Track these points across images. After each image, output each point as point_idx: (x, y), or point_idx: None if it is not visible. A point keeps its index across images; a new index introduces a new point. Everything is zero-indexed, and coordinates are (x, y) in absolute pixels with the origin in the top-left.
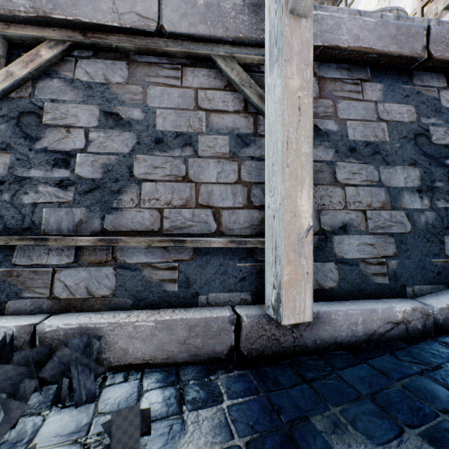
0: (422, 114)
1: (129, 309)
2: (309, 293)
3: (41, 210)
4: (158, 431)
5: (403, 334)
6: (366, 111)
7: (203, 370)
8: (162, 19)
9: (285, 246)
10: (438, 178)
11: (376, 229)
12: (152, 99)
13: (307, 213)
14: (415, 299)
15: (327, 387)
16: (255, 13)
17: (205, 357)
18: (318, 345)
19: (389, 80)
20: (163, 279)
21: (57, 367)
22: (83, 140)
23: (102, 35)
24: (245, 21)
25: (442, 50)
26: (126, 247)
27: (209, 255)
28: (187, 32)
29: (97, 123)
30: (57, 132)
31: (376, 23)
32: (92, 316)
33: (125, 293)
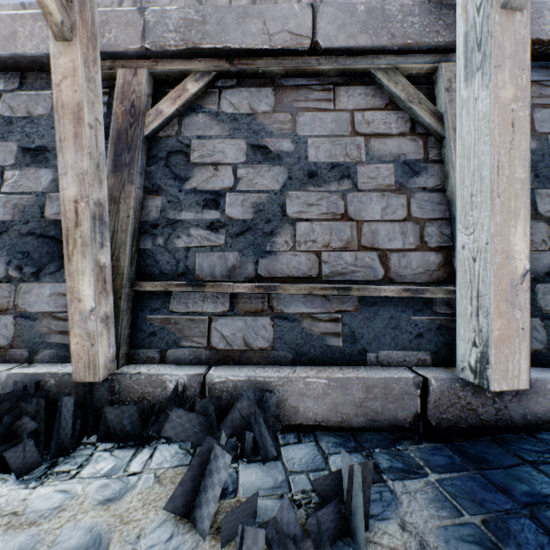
0: None
1: (289, 364)
2: (525, 354)
3: (194, 254)
4: None
5: None
6: None
7: (384, 438)
8: (316, 35)
9: (495, 295)
10: None
11: None
12: (302, 127)
13: (522, 254)
14: None
15: None
16: (427, 12)
17: (385, 424)
18: (528, 421)
19: None
20: (324, 332)
21: (236, 420)
22: (232, 178)
23: (248, 61)
24: (415, 23)
25: None
26: (282, 295)
27: (376, 306)
28: (345, 46)
29: (245, 158)
30: (205, 170)
31: None
32: (255, 369)
33: (284, 346)
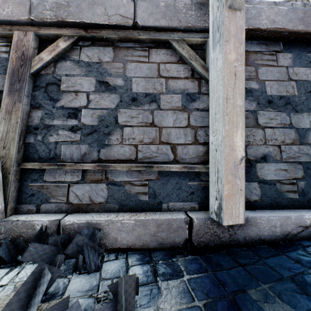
0: None
1: (116, 212)
2: (242, 204)
3: (60, 146)
4: (143, 293)
5: (310, 235)
6: (280, 73)
7: (167, 254)
8: (136, 18)
9: (225, 170)
10: None
11: (288, 158)
12: (129, 71)
13: (241, 147)
14: None
15: (256, 270)
16: (199, 9)
17: (168, 245)
18: (247, 240)
19: (297, 50)
20: (138, 192)
21: (75, 248)
22: (86, 100)
23: (97, 30)
24: (193, 15)
25: None
26: (114, 170)
27: (169, 176)
28: (153, 25)
29: (94, 88)
30: (70, 95)
31: (288, 10)
32: (93, 215)
33: (113, 201)
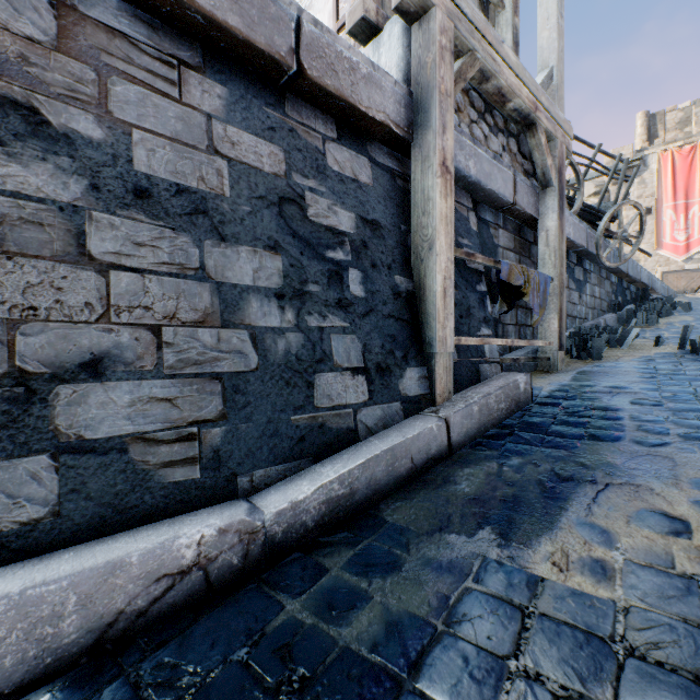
0: (297, 168)
1: None
2: None
3: None
4: None
5: (198, 592)
6: (186, 125)
7: None
8: None
9: None
10: (314, 278)
11: (183, 365)
12: None
13: None
14: (253, 497)
15: None
16: None
17: None
18: None
19: (243, 88)
20: None
21: None
22: None
23: None
24: None
25: (321, 71)
26: None
27: None
28: None
29: None
30: None
31: None
32: None
33: None
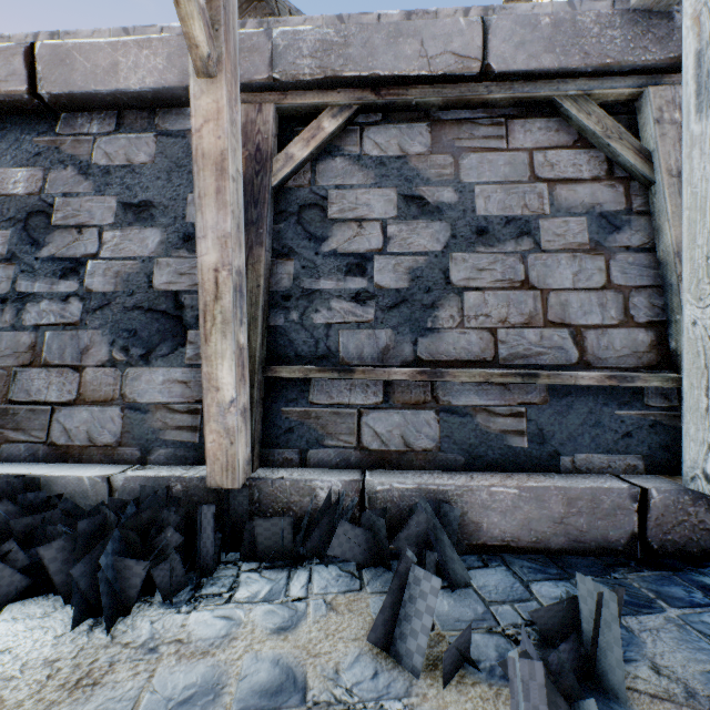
0: None
1: (461, 470)
2: None
3: (336, 332)
4: None
5: None
6: None
7: (592, 564)
8: (488, 56)
9: None
10: None
11: None
12: (467, 171)
13: None
14: None
15: None
16: (631, 23)
17: (592, 546)
18: None
19: None
20: (504, 430)
21: (411, 537)
22: (380, 237)
23: (399, 90)
24: (616, 38)
25: None
26: (449, 383)
27: (570, 397)
28: (525, 69)
29: (396, 212)
30: (347, 228)
31: None
32: (421, 476)
33: (453, 447)
